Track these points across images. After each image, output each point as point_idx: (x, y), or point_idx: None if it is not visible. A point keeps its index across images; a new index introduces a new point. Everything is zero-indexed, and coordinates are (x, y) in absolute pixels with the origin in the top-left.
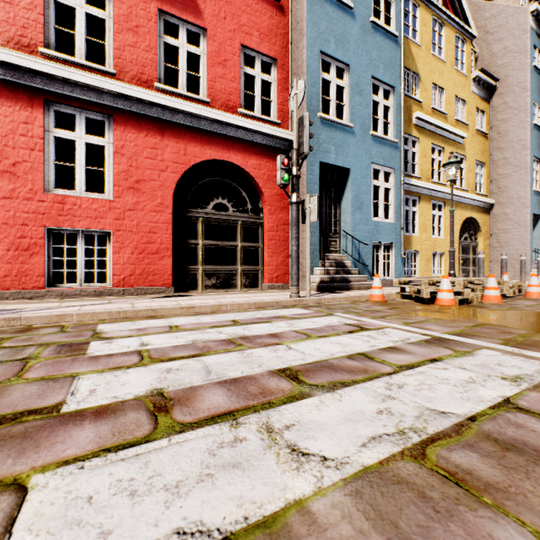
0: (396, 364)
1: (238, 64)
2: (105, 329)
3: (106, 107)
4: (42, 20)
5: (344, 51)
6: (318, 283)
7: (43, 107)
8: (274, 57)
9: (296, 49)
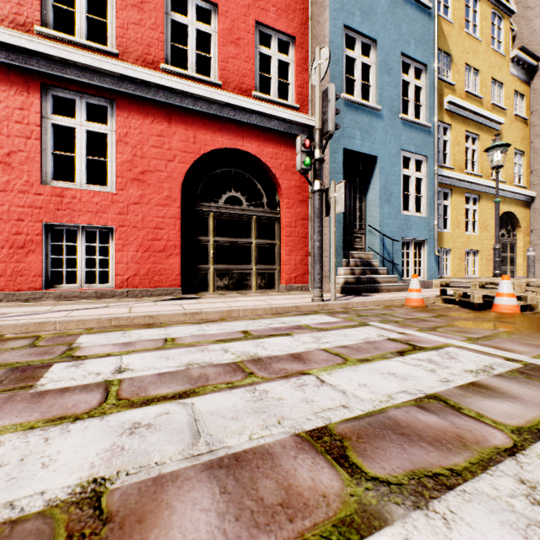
0: (506, 426)
1: (252, 43)
2: (85, 343)
3: (108, 91)
4: None
5: (371, 24)
6: (342, 285)
7: (40, 91)
8: (292, 35)
9: (317, 24)
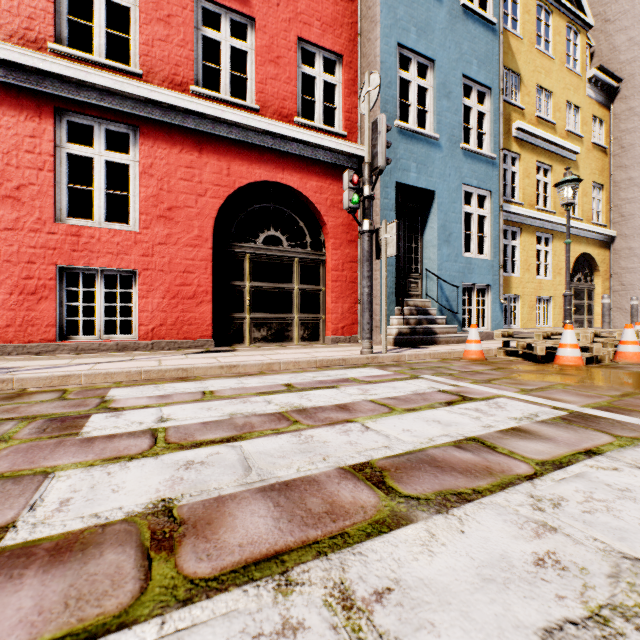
0: (533, 460)
1: (294, 62)
2: (118, 396)
3: (131, 116)
4: (52, 9)
5: (428, 42)
6: (395, 336)
7: (53, 117)
8: (339, 53)
9: (367, 41)
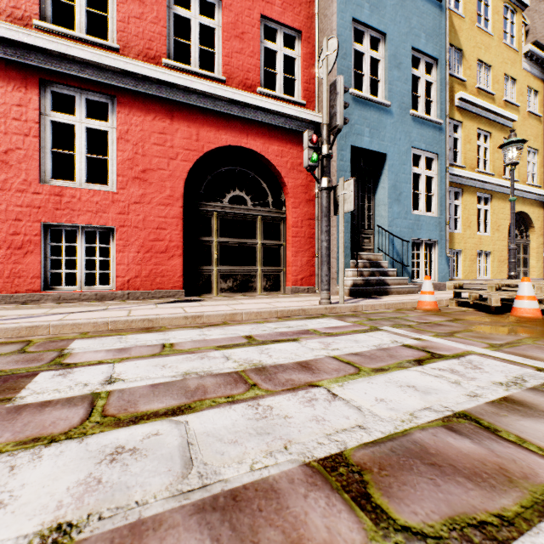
0: None
1: (257, 37)
2: (77, 348)
3: (109, 87)
4: None
5: (380, 17)
6: (350, 287)
7: (38, 87)
8: (298, 29)
9: (324, 18)
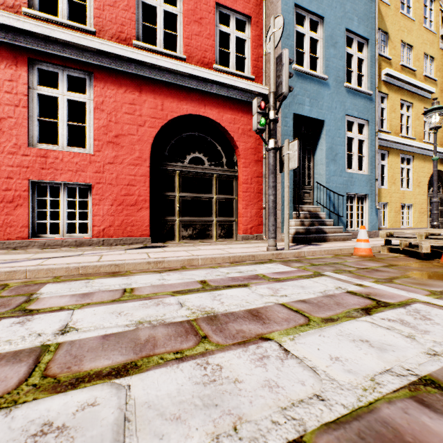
0: None
1: (213, 22)
2: (45, 293)
3: (87, 65)
4: None
5: (318, 3)
6: (293, 235)
7: (27, 65)
8: (248, 15)
9: (270, 4)
